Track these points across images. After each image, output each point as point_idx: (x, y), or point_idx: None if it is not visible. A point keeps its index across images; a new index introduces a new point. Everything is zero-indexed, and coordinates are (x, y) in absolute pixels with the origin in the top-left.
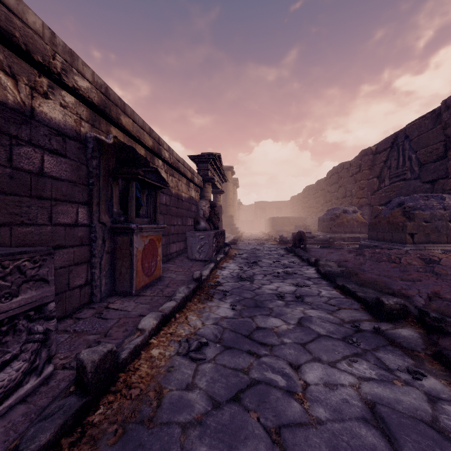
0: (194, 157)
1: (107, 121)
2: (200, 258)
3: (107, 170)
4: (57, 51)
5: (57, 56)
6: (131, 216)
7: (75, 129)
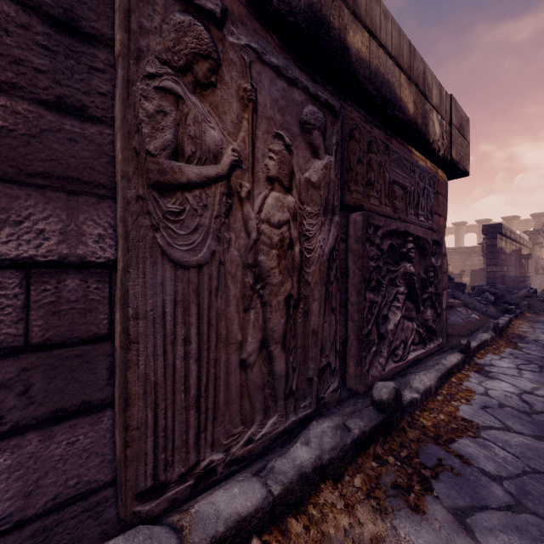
0: (526, 232)
1: (516, 243)
2: (540, 287)
3: (517, 257)
4: (517, 236)
5: (517, 237)
6: (525, 269)
7: (514, 249)
